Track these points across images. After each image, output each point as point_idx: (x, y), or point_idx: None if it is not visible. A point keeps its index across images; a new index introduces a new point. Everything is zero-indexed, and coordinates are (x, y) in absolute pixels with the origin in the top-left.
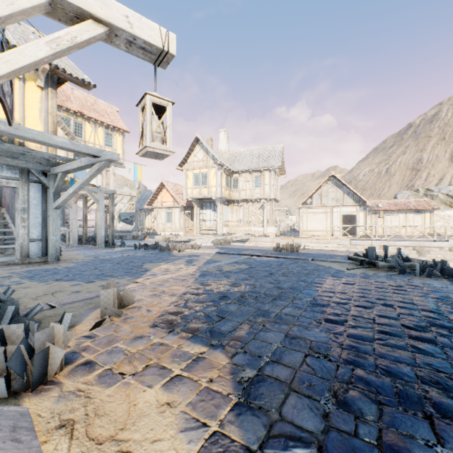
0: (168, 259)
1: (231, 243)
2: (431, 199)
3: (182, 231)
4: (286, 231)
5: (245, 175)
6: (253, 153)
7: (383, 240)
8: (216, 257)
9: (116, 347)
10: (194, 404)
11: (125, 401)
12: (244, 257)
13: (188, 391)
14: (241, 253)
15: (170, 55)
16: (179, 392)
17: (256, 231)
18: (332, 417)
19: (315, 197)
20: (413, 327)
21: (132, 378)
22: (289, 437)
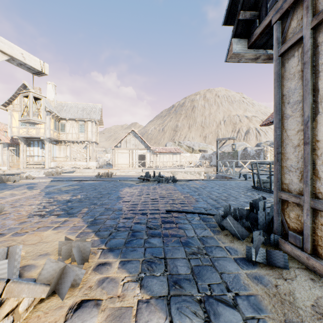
0: (7, 188)
1: (61, 174)
2: (180, 147)
3: (6, 166)
4: (104, 164)
5: (71, 122)
6: (79, 107)
7: (158, 169)
8: (53, 184)
9: (11, 227)
10: (70, 229)
11: (36, 236)
12: (75, 182)
13: (66, 228)
14: (73, 180)
15: (45, 74)
16: (62, 229)
17: (81, 164)
18: (121, 221)
19: (123, 143)
20: (153, 199)
21: (33, 231)
22: (107, 226)
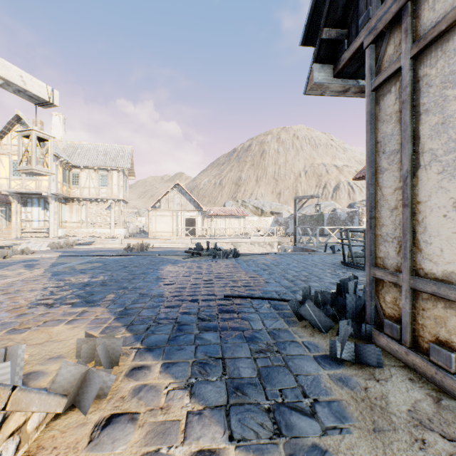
0: None
1: (74, 246)
2: (245, 208)
3: None
4: (135, 232)
5: (89, 172)
6: (99, 149)
7: (214, 238)
8: (62, 260)
9: (6, 322)
10: (91, 323)
11: (43, 333)
12: (95, 257)
13: (84, 321)
14: (92, 254)
15: (54, 105)
16: (79, 323)
17: (103, 232)
18: (162, 311)
19: (163, 202)
20: (207, 280)
21: (38, 327)
22: (143, 318)
